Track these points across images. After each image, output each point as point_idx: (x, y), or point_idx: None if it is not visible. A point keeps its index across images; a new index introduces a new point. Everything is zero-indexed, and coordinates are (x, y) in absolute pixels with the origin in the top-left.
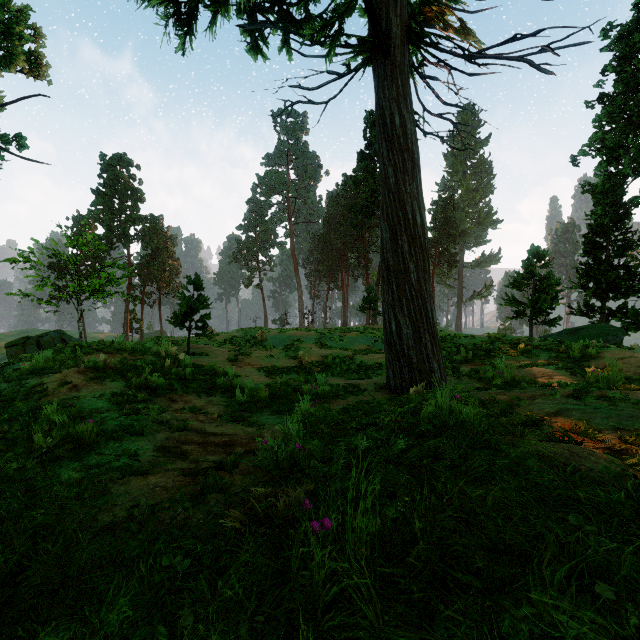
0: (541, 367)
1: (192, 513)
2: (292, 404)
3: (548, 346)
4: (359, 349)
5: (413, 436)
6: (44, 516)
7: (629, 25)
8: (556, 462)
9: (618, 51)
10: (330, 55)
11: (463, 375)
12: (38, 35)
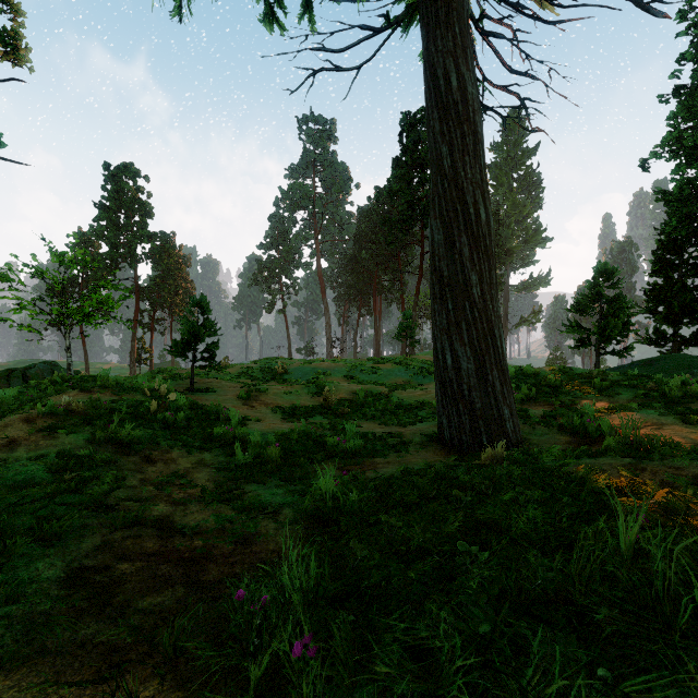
0: (636, 411)
1: None
2: (311, 466)
3: (631, 382)
4: (396, 383)
5: (572, 633)
6: None
7: None
8: None
9: None
10: None
11: (536, 422)
12: (16, 12)
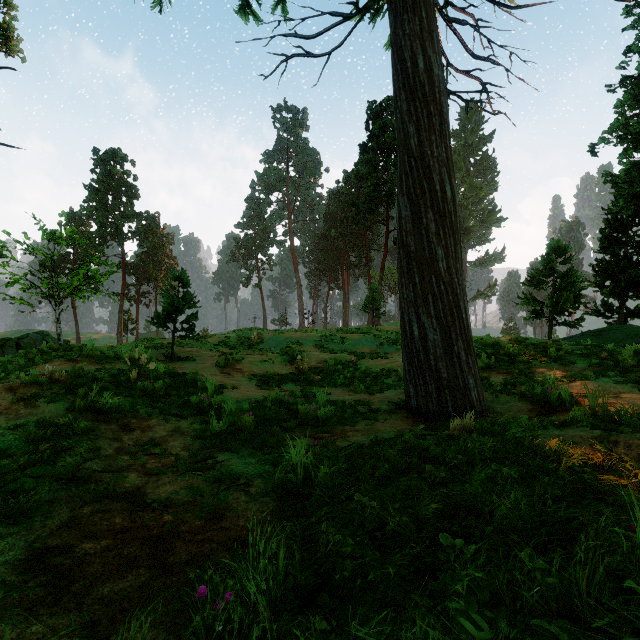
0: (593, 380)
1: None
2: (284, 434)
3: (584, 351)
4: (363, 352)
5: None
6: None
7: None
8: None
9: None
10: None
11: (498, 390)
12: (8, 5)
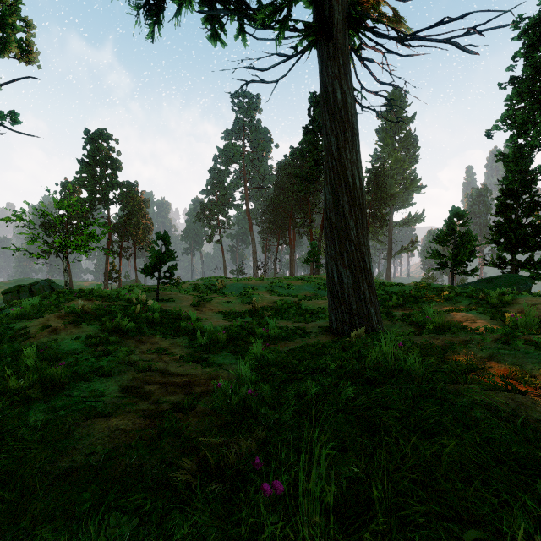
0: (464, 312)
1: (147, 460)
2: (246, 345)
3: (468, 293)
4: (304, 296)
5: (359, 383)
6: (6, 461)
7: (536, 18)
8: (503, 412)
9: (527, 40)
10: (280, 37)
11: (396, 319)
12: (29, 26)
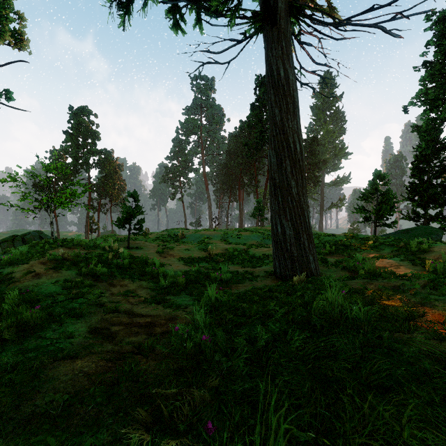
0: (388, 259)
1: (104, 407)
2: (202, 288)
3: (390, 242)
4: (251, 244)
5: (307, 330)
6: None
7: (445, 11)
8: None
9: (438, 30)
10: (231, 23)
11: (330, 265)
12: (21, 18)
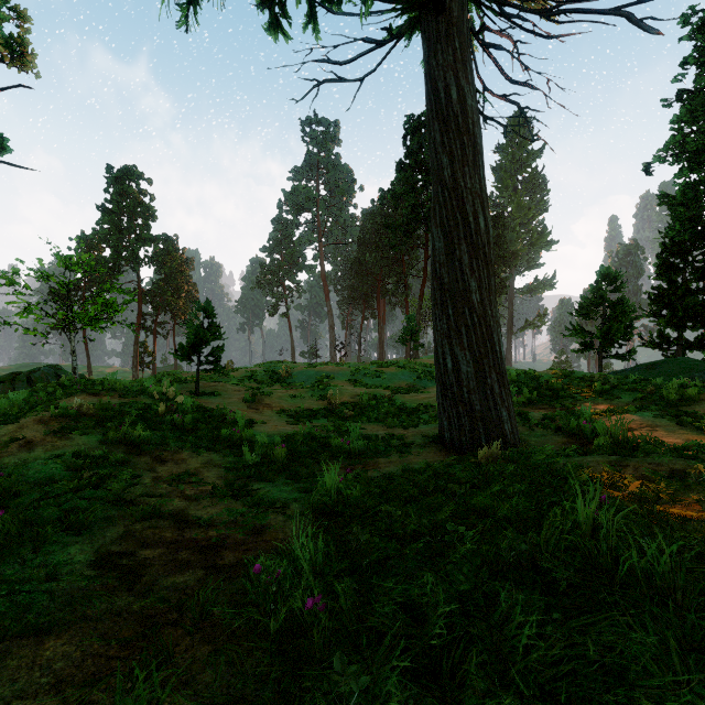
0: (633, 414)
1: None
2: (316, 466)
3: (631, 385)
4: (399, 387)
5: (536, 589)
6: None
7: None
8: None
9: (702, 39)
10: (367, 5)
11: (535, 424)
12: (22, 18)
